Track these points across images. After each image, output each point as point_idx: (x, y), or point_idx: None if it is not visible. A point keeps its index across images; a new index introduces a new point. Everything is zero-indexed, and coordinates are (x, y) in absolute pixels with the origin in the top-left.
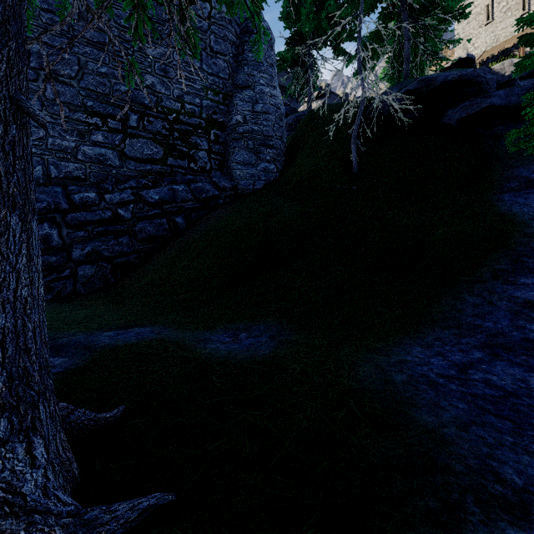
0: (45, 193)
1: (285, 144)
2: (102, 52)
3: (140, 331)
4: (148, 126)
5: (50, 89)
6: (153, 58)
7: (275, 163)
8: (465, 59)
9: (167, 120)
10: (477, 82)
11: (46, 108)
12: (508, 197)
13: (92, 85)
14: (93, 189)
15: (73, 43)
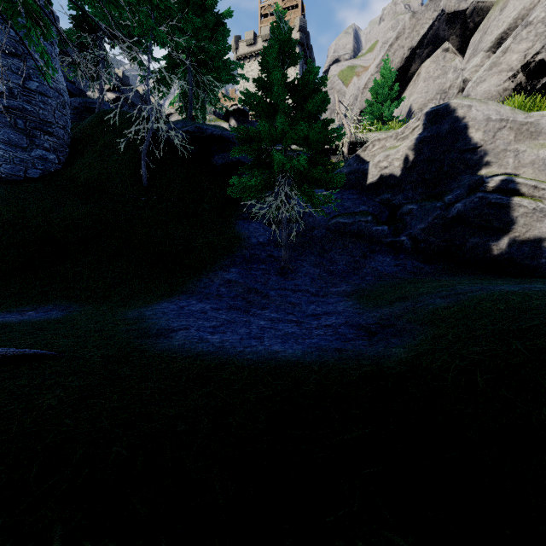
0: None
1: (70, 135)
2: None
3: None
4: None
5: None
6: None
7: (57, 154)
8: (243, 110)
9: None
10: (232, 142)
11: None
12: (241, 223)
13: None
14: None
15: None
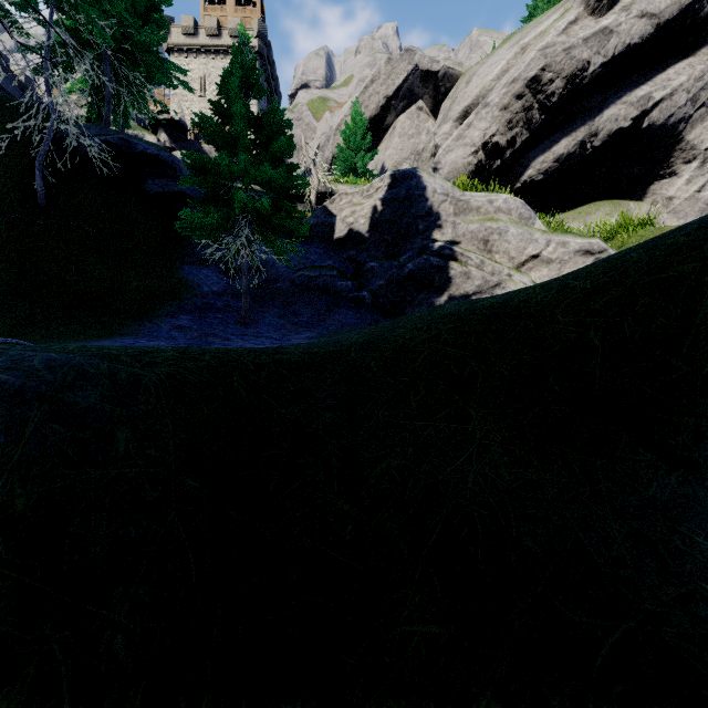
0: None
1: None
2: None
3: None
4: None
5: None
6: None
7: None
8: (179, 123)
9: None
10: (173, 166)
11: None
12: (188, 268)
13: None
14: None
15: None
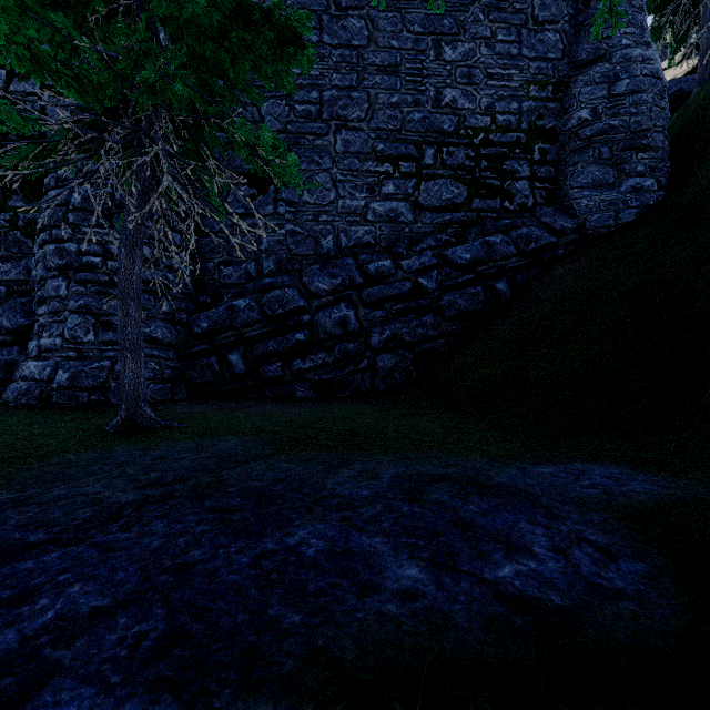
0: (337, 266)
1: (667, 140)
2: (393, 76)
3: (602, 473)
4: (447, 160)
5: (340, 141)
6: (453, 64)
7: (654, 175)
8: None
9: (471, 146)
10: None
11: (336, 165)
12: None
13: (382, 123)
14: (385, 256)
15: (362, 77)
